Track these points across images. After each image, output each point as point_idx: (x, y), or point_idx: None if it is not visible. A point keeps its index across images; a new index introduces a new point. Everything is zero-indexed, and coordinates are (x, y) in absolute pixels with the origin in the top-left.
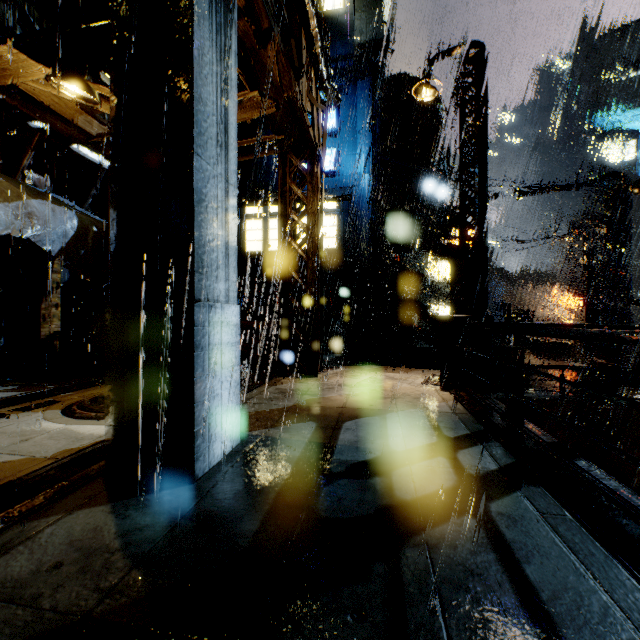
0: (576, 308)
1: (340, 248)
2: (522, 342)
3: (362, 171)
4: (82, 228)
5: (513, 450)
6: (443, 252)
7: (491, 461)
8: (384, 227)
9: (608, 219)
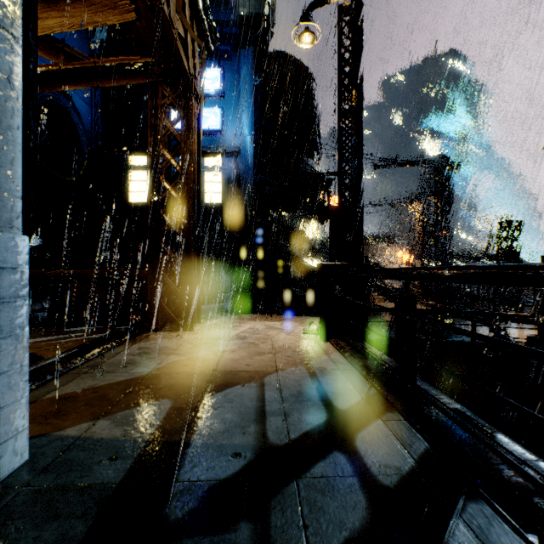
0: (409, 262)
1: (225, 203)
2: (375, 289)
3: (245, 133)
4: None
5: (421, 427)
6: (316, 211)
7: (401, 451)
8: (265, 186)
9: (438, 191)
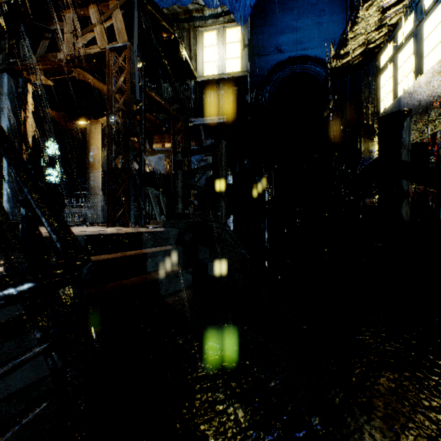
0: None
1: None
2: None
3: None
4: (167, 160)
5: None
6: None
7: None
8: None
9: None
